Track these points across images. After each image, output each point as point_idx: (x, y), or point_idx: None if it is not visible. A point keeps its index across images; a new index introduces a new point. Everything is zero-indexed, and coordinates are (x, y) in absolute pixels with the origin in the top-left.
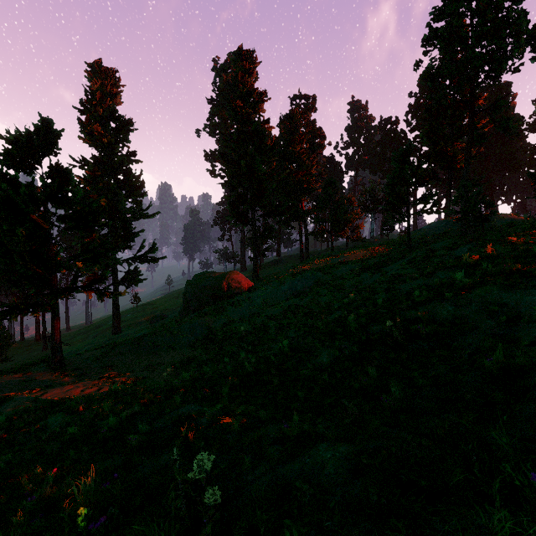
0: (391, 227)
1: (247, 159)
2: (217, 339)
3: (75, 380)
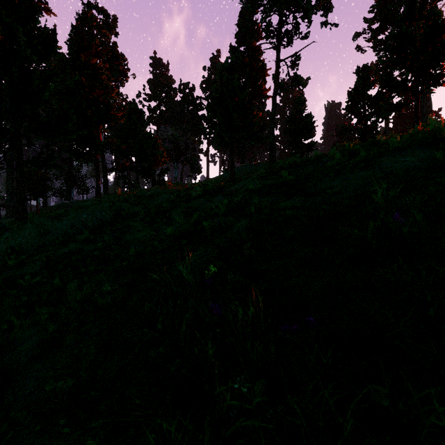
0: (198, 170)
1: None
2: None
3: None
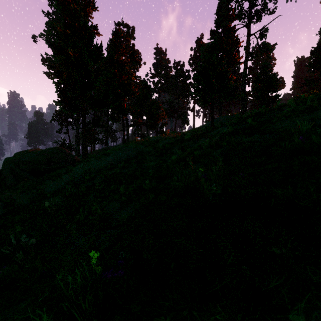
0: (187, 122)
1: (75, 50)
2: (15, 220)
3: None
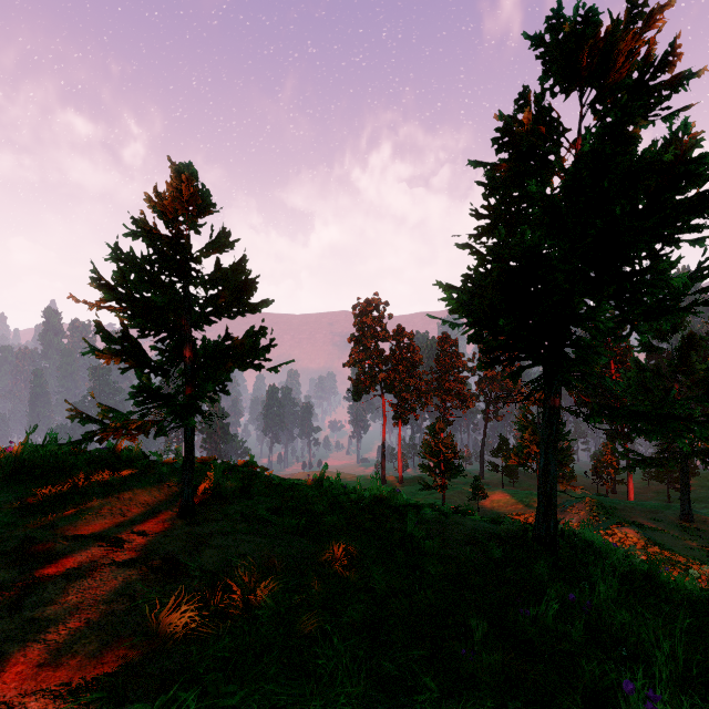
0: None
1: None
2: None
3: (686, 537)
